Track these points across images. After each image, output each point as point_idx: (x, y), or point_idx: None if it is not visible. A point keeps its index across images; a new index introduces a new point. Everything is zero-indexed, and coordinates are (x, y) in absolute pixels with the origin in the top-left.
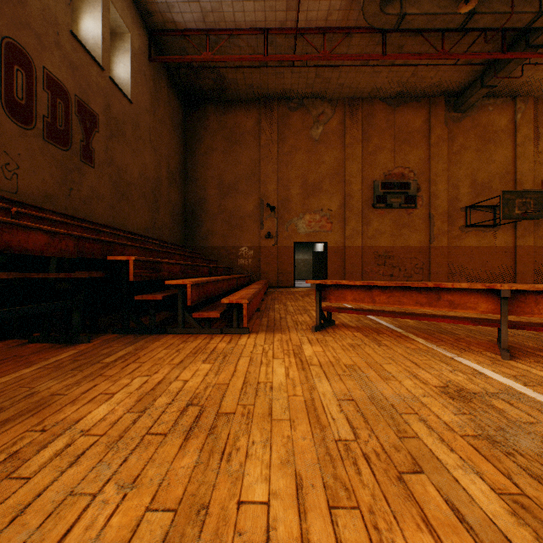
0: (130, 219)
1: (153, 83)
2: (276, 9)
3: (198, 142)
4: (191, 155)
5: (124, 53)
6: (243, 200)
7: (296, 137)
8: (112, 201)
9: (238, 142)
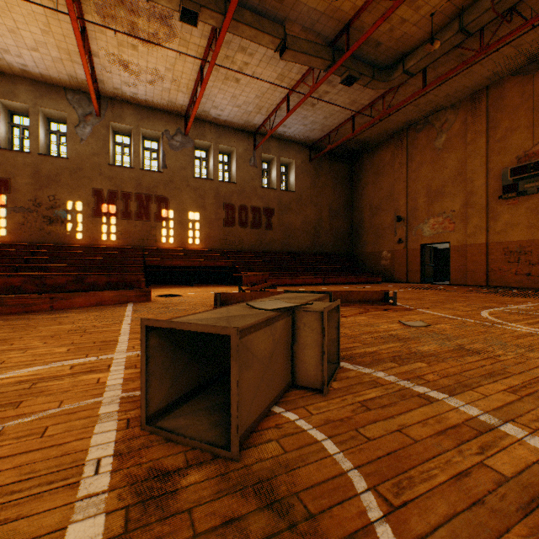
0: (294, 245)
1: (314, 170)
2: (346, 109)
3: (358, 182)
4: (355, 192)
5: (292, 170)
6: (383, 216)
7: (421, 153)
8: (282, 240)
9: (381, 174)
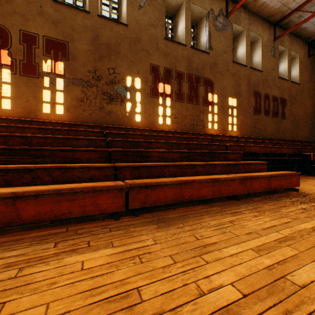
0: (298, 135)
1: (310, 66)
2: None
3: None
4: None
5: (295, 65)
6: None
7: None
8: (291, 129)
9: None
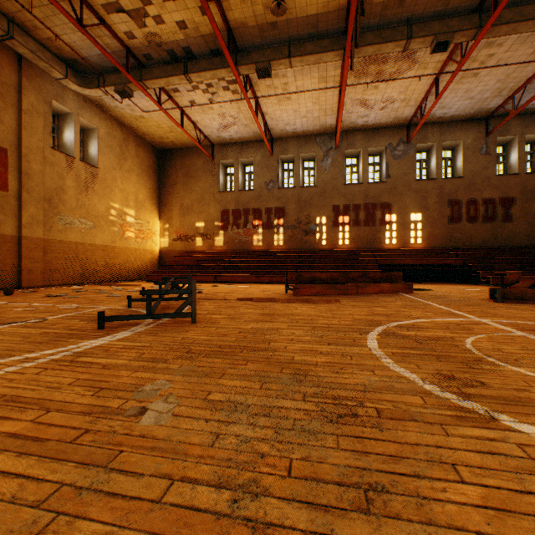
0: None
1: None
2: None
3: None
4: None
5: None
6: None
7: None
8: (526, 233)
9: None
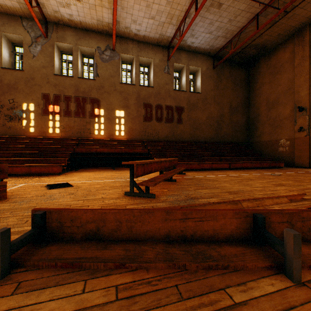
0: (200, 136)
1: (216, 76)
2: (252, 6)
3: (254, 84)
4: (251, 92)
5: (199, 76)
6: (281, 109)
7: None
8: (190, 132)
9: (278, 72)
